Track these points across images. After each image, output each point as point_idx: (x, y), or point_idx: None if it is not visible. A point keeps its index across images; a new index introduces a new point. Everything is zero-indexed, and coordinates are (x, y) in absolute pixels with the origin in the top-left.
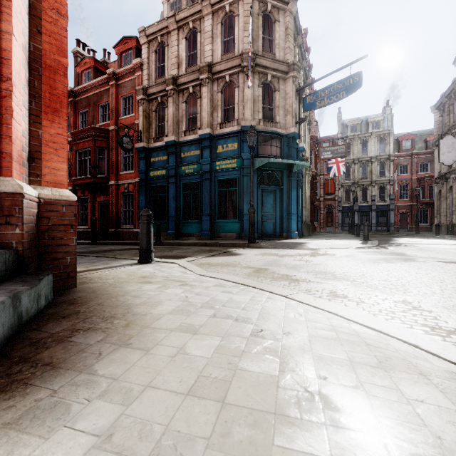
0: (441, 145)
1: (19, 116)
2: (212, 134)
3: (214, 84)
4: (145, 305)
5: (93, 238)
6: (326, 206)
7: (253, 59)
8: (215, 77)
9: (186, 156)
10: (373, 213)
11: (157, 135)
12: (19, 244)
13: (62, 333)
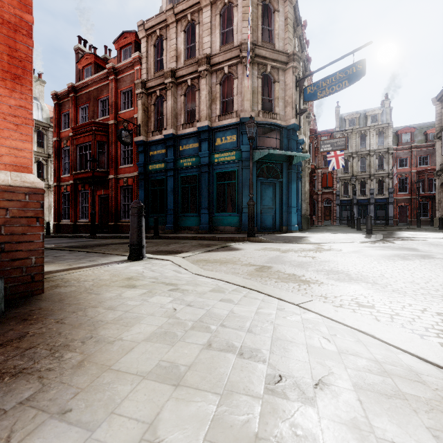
0: None
1: None
2: (211, 126)
3: (212, 76)
4: (118, 323)
5: (92, 231)
6: (324, 200)
7: (252, 49)
8: (214, 69)
9: (184, 149)
10: (372, 206)
11: (155, 129)
12: None
13: None
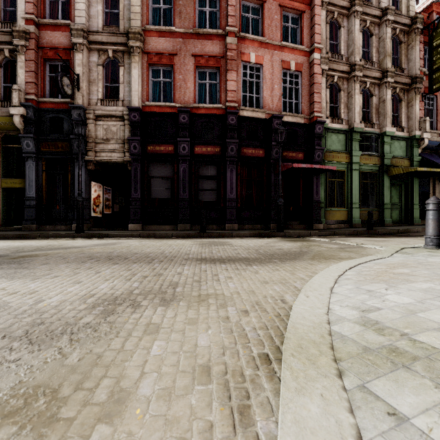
0: None
1: None
2: None
3: None
4: None
5: None
6: None
7: None
8: None
9: None
10: None
11: None
12: None
13: None
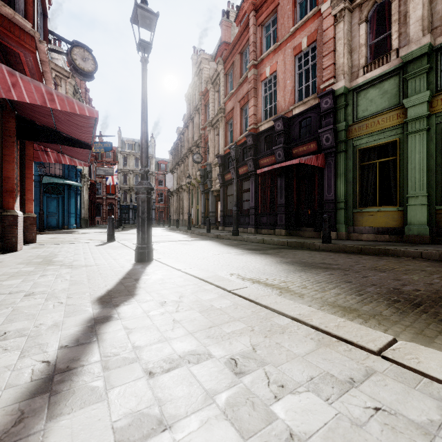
0: (167, 177)
1: None
2: None
3: None
4: None
5: None
6: (109, 204)
7: None
8: None
9: None
10: None
11: None
12: None
13: None
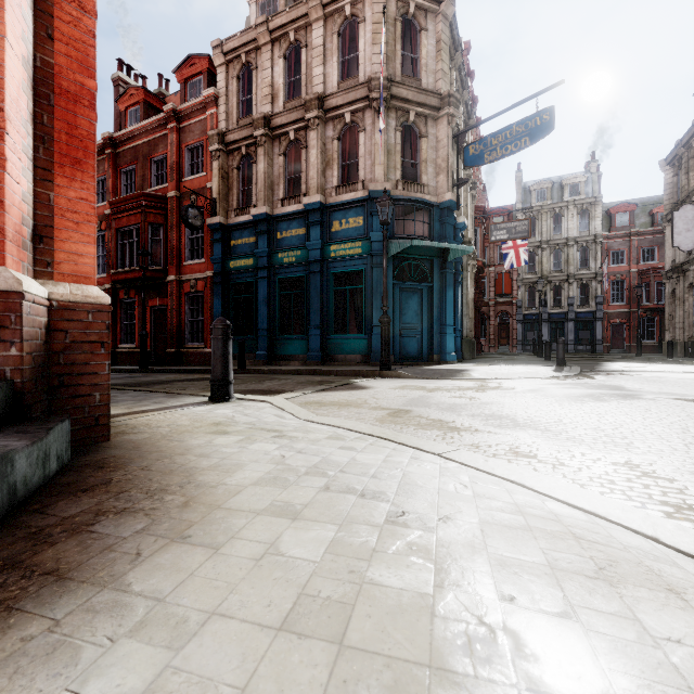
0: (676, 220)
1: (17, 169)
2: (325, 203)
3: (327, 127)
4: (217, 470)
5: (143, 362)
6: (499, 314)
7: (387, 88)
8: (329, 116)
9: (284, 237)
10: (571, 324)
11: (240, 205)
12: (16, 372)
13: (79, 518)
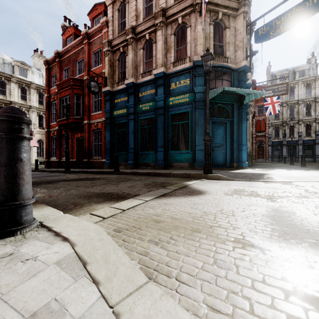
0: None
1: None
2: (166, 73)
3: (167, 28)
4: None
5: (66, 167)
6: (258, 142)
7: None
8: (168, 21)
9: (143, 95)
10: (300, 146)
11: (119, 80)
12: None
13: None
